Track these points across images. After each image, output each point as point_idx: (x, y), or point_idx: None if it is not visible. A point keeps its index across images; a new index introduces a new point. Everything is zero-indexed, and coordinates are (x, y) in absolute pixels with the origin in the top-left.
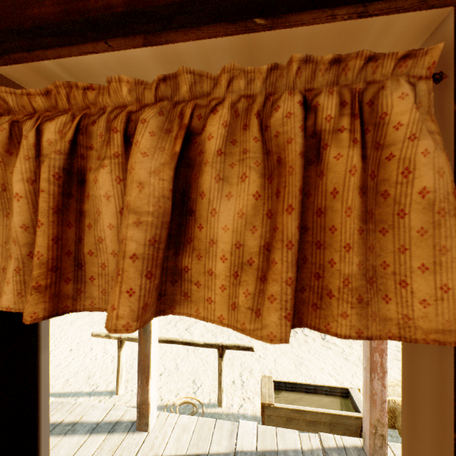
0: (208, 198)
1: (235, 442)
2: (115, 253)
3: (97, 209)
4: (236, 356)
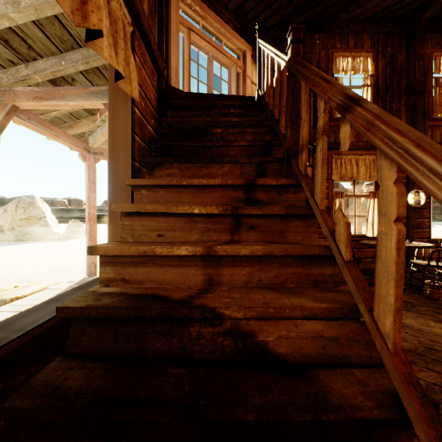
0: None
1: None
2: None
3: None
4: None
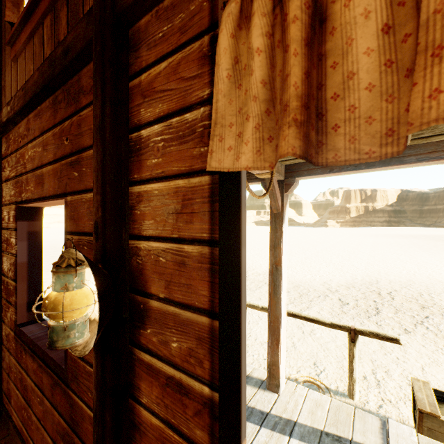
0: None
1: (386, 442)
2: (372, 86)
3: (348, 39)
4: (363, 351)
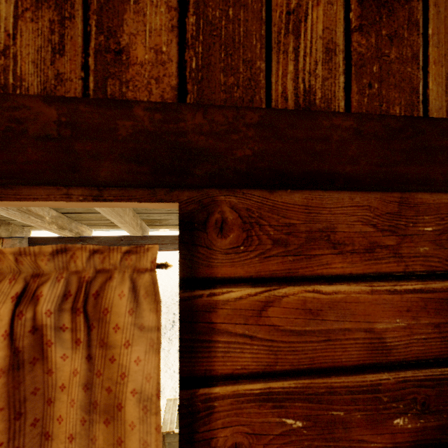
0: None
1: None
2: None
3: None
4: None
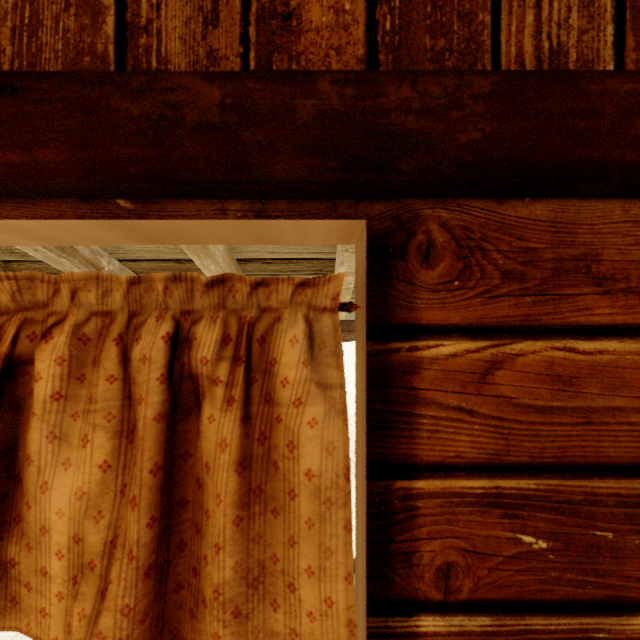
0: (37, 465)
1: None
2: None
3: None
4: None
